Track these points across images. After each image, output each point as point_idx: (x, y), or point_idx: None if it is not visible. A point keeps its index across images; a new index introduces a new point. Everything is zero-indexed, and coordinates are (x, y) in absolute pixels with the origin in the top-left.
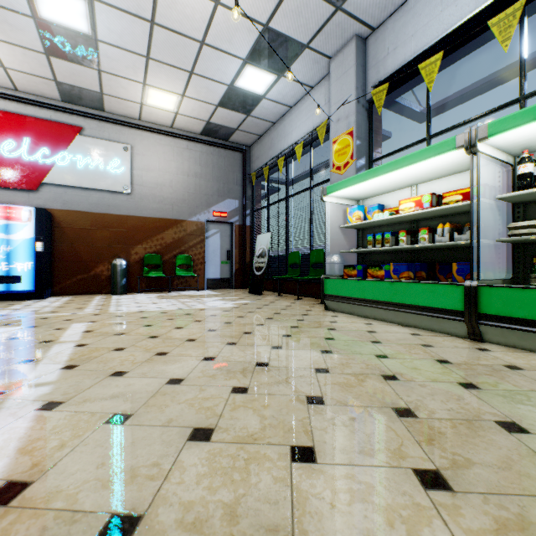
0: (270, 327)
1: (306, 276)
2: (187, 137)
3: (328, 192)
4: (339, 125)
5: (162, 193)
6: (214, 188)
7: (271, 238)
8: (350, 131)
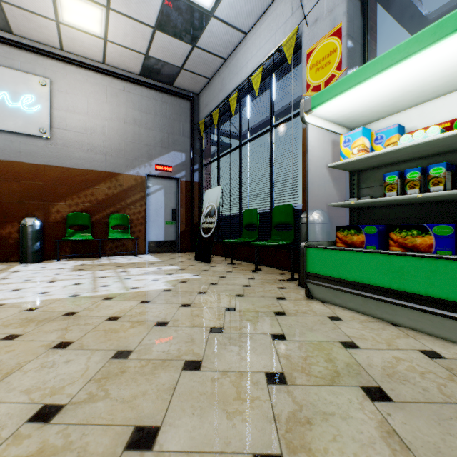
0: (214, 386)
1: (267, 241)
2: (123, 77)
3: (315, 103)
4: (317, 26)
5: (92, 140)
6: (157, 137)
7: (222, 192)
8: (337, 28)
